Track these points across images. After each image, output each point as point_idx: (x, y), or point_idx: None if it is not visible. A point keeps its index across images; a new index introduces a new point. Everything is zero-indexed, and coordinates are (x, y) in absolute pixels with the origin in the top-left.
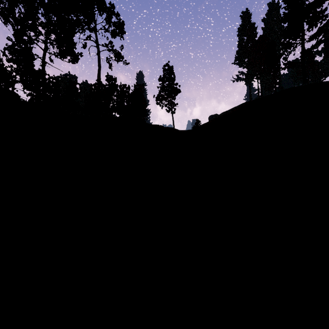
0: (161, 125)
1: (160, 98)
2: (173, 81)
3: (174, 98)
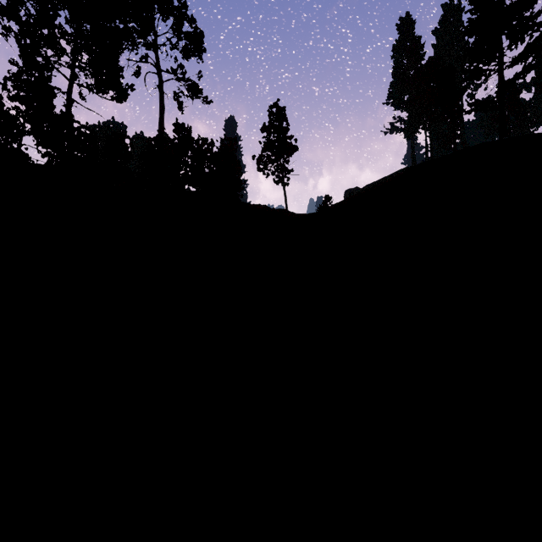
0: (265, 206)
1: (264, 161)
2: (285, 133)
3: (287, 161)
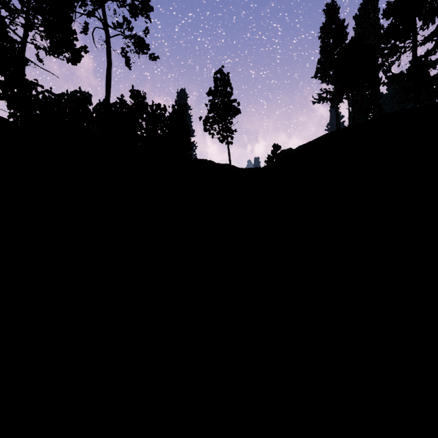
0: (210, 160)
1: (210, 122)
2: (229, 97)
3: (231, 123)
